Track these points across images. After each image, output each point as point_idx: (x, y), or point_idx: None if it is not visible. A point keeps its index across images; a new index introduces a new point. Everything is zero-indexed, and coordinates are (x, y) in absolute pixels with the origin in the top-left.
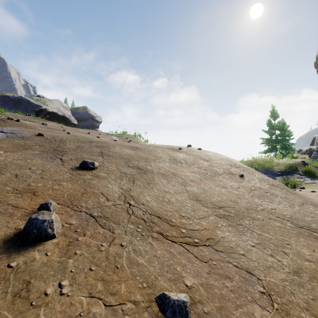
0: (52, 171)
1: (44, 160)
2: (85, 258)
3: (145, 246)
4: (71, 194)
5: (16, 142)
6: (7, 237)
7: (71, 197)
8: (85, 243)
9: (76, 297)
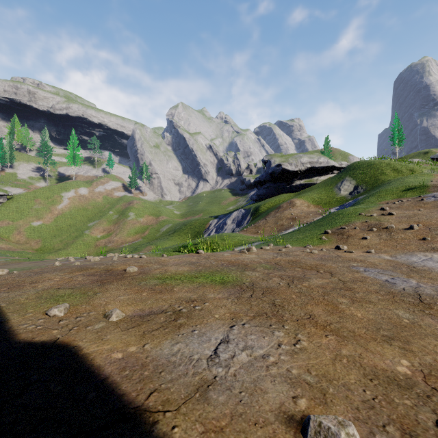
0: (435, 217)
1: (437, 213)
2: (417, 233)
3: (435, 235)
4: (431, 224)
5: (436, 204)
6: (405, 228)
7: (429, 225)
8: (420, 231)
9: (410, 235)
